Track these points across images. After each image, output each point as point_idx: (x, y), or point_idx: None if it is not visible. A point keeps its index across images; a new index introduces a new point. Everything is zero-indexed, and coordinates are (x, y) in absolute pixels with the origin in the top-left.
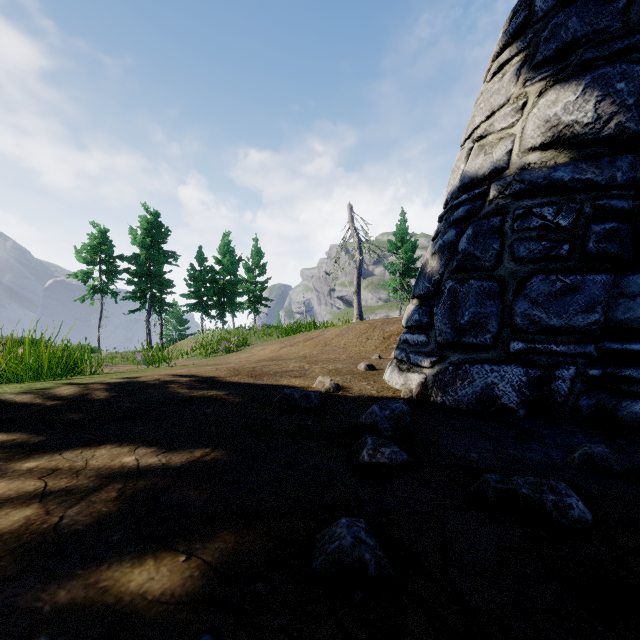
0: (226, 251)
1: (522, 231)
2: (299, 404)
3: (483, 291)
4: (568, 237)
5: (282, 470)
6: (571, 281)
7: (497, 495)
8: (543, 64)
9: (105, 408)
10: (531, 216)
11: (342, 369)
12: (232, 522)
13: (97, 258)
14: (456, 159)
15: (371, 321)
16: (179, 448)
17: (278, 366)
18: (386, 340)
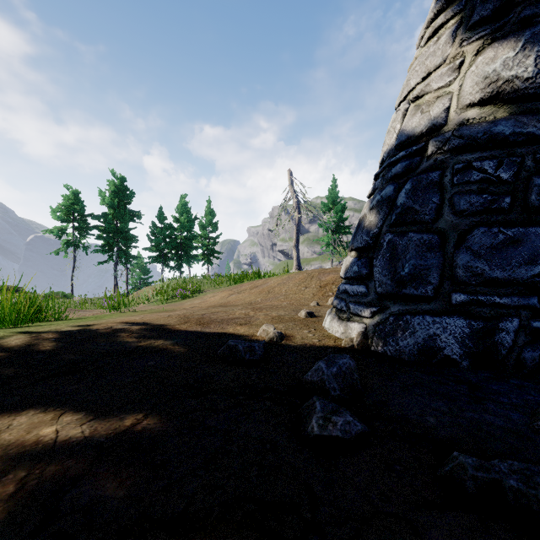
0: (183, 211)
1: (462, 185)
2: (243, 356)
3: (423, 243)
4: (509, 190)
5: (221, 445)
6: (513, 233)
7: (477, 486)
8: (480, 24)
9: (46, 361)
10: (471, 170)
11: (284, 316)
12: (149, 538)
13: (70, 216)
14: (391, 120)
15: (309, 271)
16: (109, 413)
17: (225, 313)
18: (322, 288)
